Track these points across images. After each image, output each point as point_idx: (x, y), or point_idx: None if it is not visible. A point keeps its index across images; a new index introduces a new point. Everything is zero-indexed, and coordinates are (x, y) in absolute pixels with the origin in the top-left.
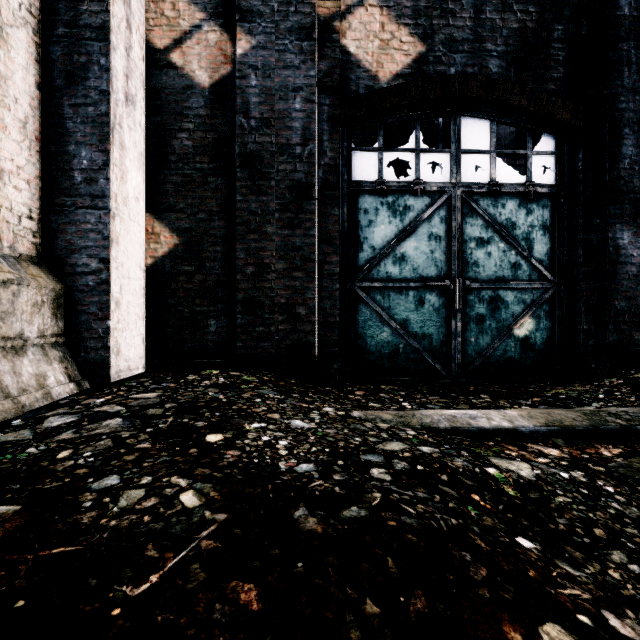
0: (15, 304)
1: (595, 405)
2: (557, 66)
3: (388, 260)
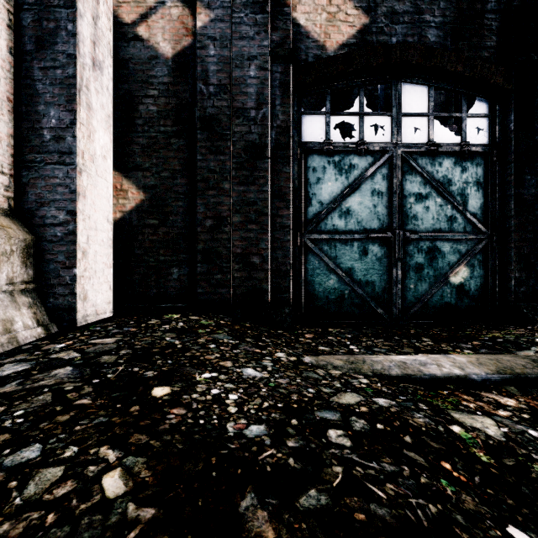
0: None
1: (534, 349)
2: (490, 35)
3: (334, 214)
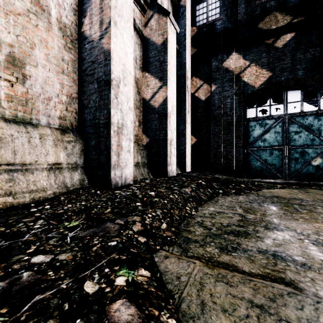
0: None
1: None
2: None
3: (259, 141)
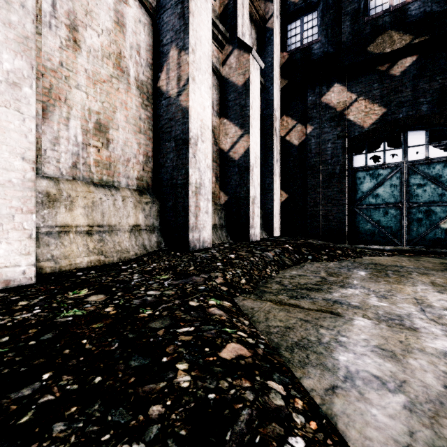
0: None
1: None
2: None
3: (370, 197)
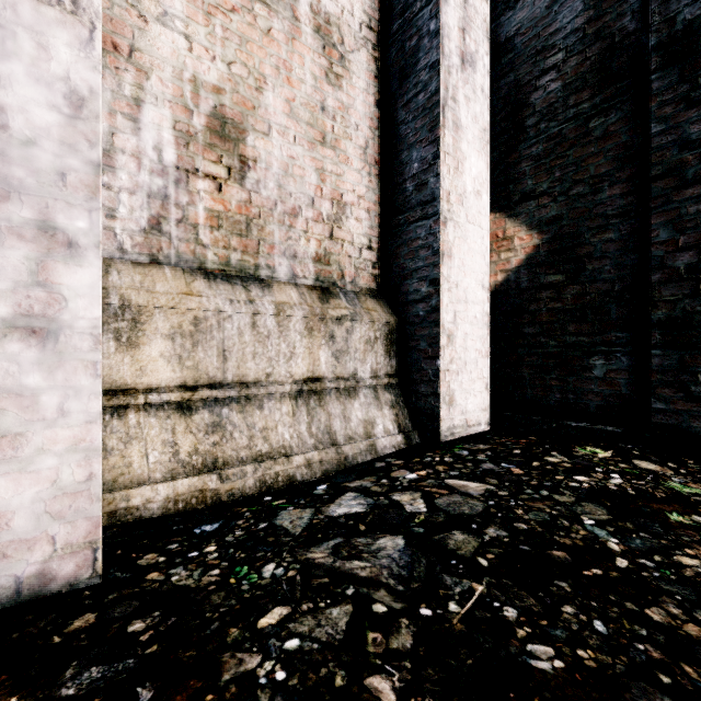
0: (349, 342)
1: None
2: None
3: None
